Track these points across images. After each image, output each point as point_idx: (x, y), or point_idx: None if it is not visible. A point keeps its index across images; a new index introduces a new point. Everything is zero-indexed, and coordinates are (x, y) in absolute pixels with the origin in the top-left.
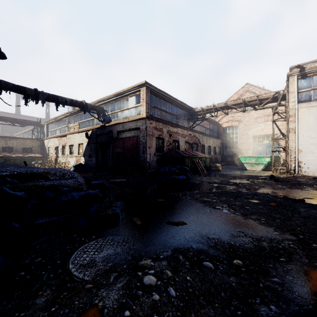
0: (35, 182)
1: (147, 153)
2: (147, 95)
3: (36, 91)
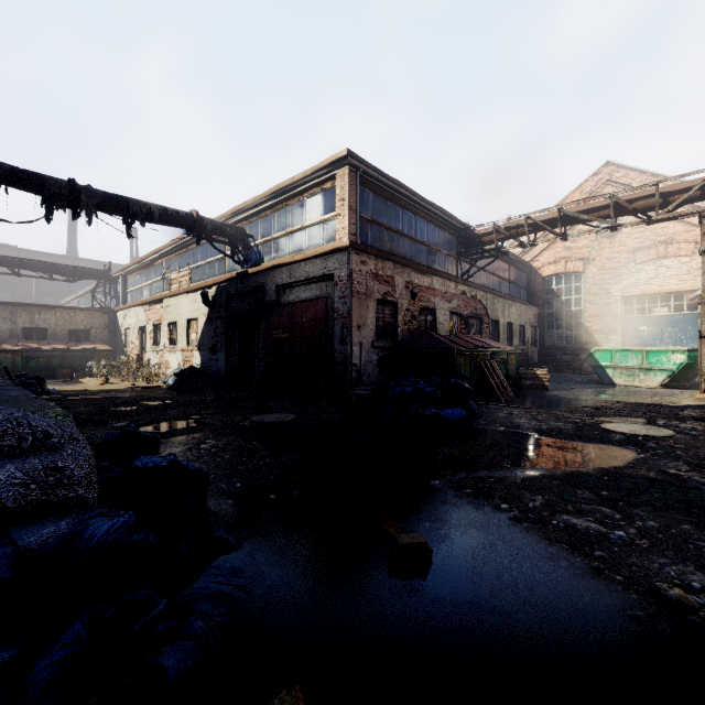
0: None
1: (353, 343)
2: (353, 188)
3: (73, 185)
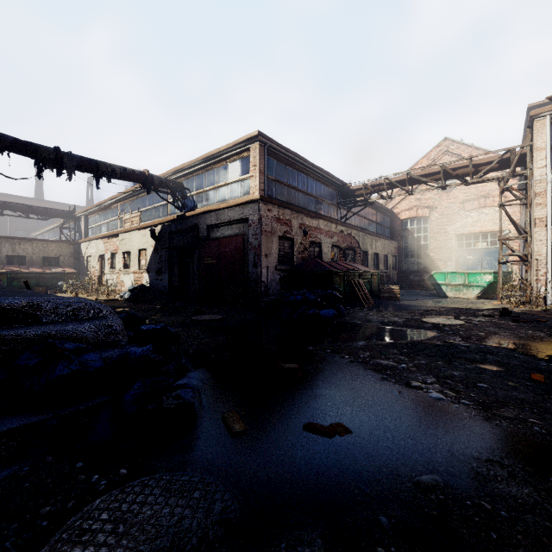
0: (1, 330)
1: (262, 267)
2: (262, 157)
3: (58, 152)
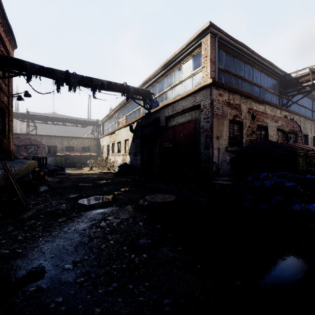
0: None
1: (213, 148)
2: (212, 48)
3: (67, 72)
